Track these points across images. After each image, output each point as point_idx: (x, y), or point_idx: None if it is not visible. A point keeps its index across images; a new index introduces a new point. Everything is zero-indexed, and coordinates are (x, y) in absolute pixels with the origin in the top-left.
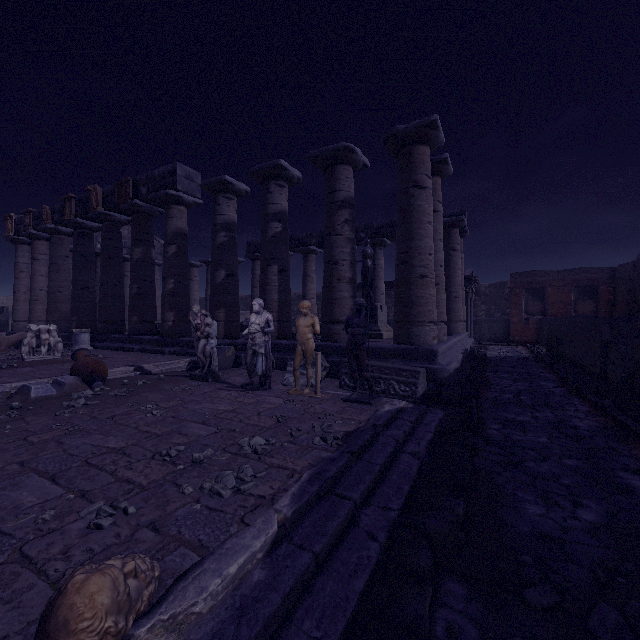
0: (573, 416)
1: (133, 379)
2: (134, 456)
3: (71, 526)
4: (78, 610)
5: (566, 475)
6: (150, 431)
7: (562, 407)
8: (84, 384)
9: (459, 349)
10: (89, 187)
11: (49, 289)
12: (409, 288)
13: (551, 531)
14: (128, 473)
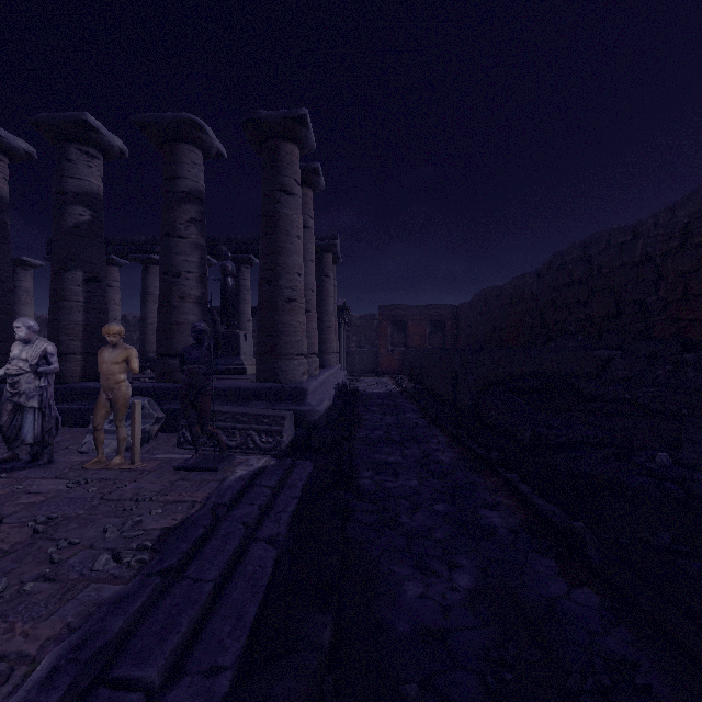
0: (436, 449)
1: None
2: None
3: None
4: None
5: (438, 526)
6: None
7: (426, 440)
8: None
9: (332, 384)
10: None
11: None
12: (275, 313)
13: (433, 620)
14: None
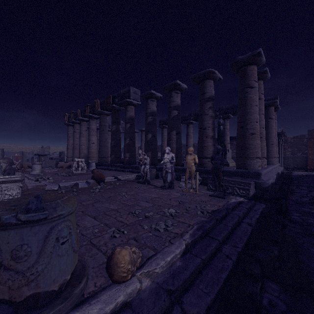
0: None
1: (114, 182)
2: (121, 212)
3: (105, 235)
4: (120, 260)
5: None
6: (125, 203)
7: None
8: (97, 183)
9: (274, 172)
10: (95, 100)
11: (80, 144)
12: (244, 140)
13: None
14: (121, 219)
